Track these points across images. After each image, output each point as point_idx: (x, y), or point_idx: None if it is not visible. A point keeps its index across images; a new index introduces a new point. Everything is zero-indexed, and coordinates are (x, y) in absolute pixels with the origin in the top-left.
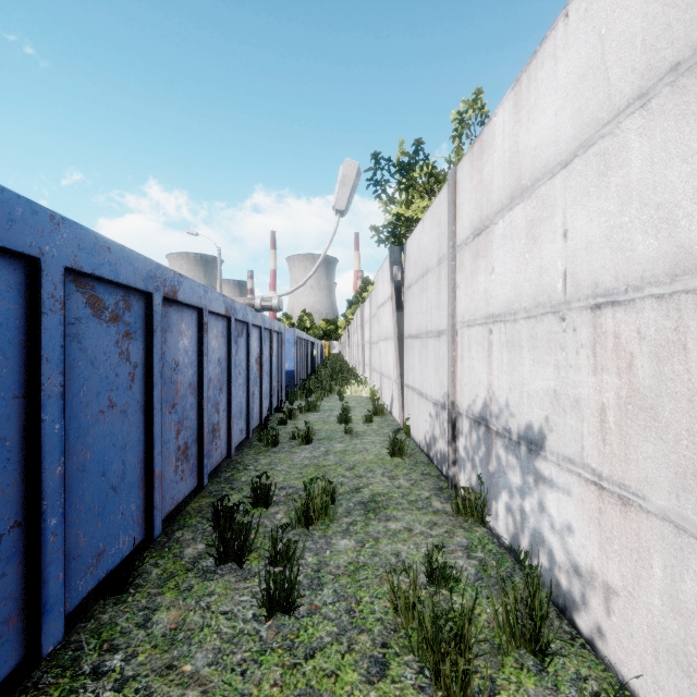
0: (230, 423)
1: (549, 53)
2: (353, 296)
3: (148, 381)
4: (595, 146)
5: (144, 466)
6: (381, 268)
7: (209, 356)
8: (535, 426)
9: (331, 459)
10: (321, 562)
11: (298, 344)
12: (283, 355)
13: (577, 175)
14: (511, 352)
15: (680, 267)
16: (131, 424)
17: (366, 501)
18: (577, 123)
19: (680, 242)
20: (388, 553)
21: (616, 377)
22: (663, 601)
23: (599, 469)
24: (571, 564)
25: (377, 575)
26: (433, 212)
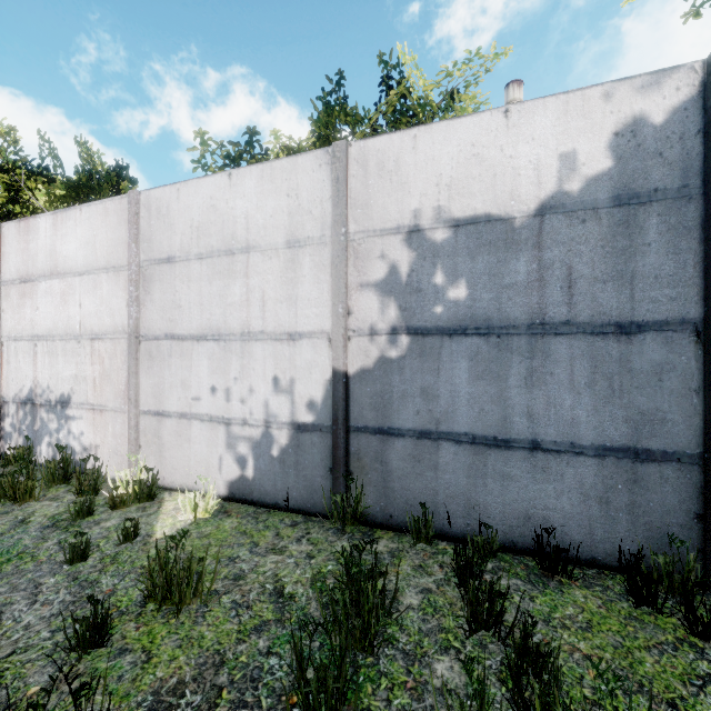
0: None
1: (73, 218)
2: None
3: None
4: (92, 275)
5: None
6: None
7: None
8: (66, 394)
9: None
10: None
11: None
12: None
13: (86, 283)
14: (51, 357)
15: (116, 330)
16: None
17: None
18: (86, 261)
19: (116, 322)
20: None
21: (100, 366)
22: (112, 437)
23: (94, 403)
24: (83, 448)
25: None
26: None
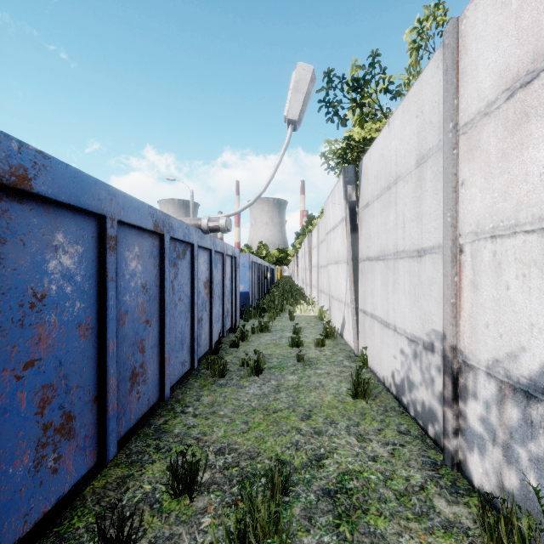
0: (163, 360)
1: None
2: (300, 229)
3: None
4: None
5: None
6: (332, 193)
7: (124, 282)
8: None
9: (283, 398)
10: None
11: (253, 268)
12: (238, 278)
13: None
14: None
15: None
16: None
17: (333, 490)
18: None
19: None
20: None
21: None
22: None
23: None
24: None
25: None
26: (409, 104)
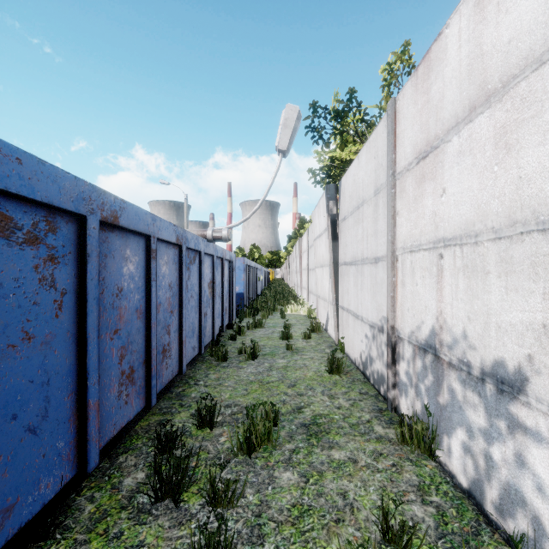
0: (181, 342)
1: None
2: (292, 233)
3: (81, 308)
4: None
5: (76, 398)
6: (318, 205)
7: (159, 281)
8: (509, 364)
9: (274, 375)
10: (263, 502)
11: (248, 271)
12: (234, 280)
13: None
14: (470, 278)
15: None
16: (57, 355)
17: (308, 423)
18: None
19: None
20: (334, 493)
21: None
22: None
23: None
24: None
25: (324, 525)
26: (370, 147)
